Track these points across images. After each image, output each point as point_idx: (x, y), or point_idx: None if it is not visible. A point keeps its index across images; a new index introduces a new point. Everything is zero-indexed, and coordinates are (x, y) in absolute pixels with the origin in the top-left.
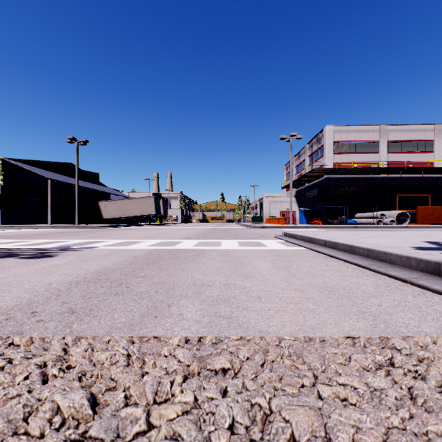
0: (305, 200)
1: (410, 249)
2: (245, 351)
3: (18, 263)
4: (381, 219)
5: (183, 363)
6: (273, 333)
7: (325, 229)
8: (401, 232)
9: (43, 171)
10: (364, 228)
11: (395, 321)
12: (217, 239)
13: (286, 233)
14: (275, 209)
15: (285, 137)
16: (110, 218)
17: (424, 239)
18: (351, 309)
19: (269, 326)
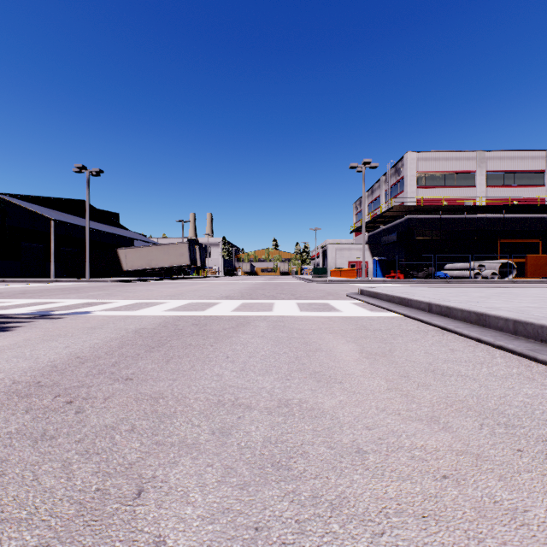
0: (380, 247)
1: None
2: None
3: None
4: (479, 271)
5: None
6: None
7: (409, 284)
8: (523, 289)
9: (46, 210)
10: (459, 283)
11: None
12: (268, 299)
13: (363, 291)
14: (342, 259)
15: (356, 165)
16: (132, 270)
17: None
18: None
19: None
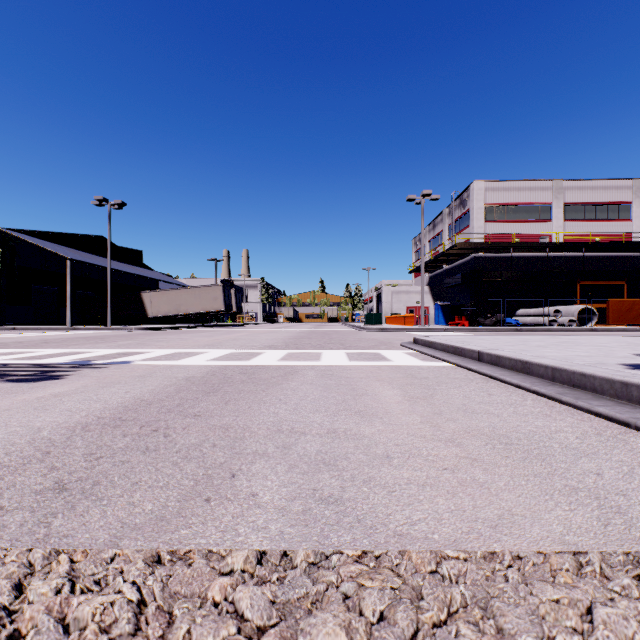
0: (443, 290)
1: (622, 368)
2: (375, 597)
3: (2, 390)
4: (555, 317)
5: (247, 636)
6: (421, 539)
7: (474, 333)
8: (591, 338)
9: (60, 248)
10: (531, 332)
11: (639, 510)
12: (315, 348)
13: (418, 340)
14: (399, 303)
15: (415, 197)
16: (159, 316)
17: (633, 351)
18: (553, 483)
19: (413, 522)
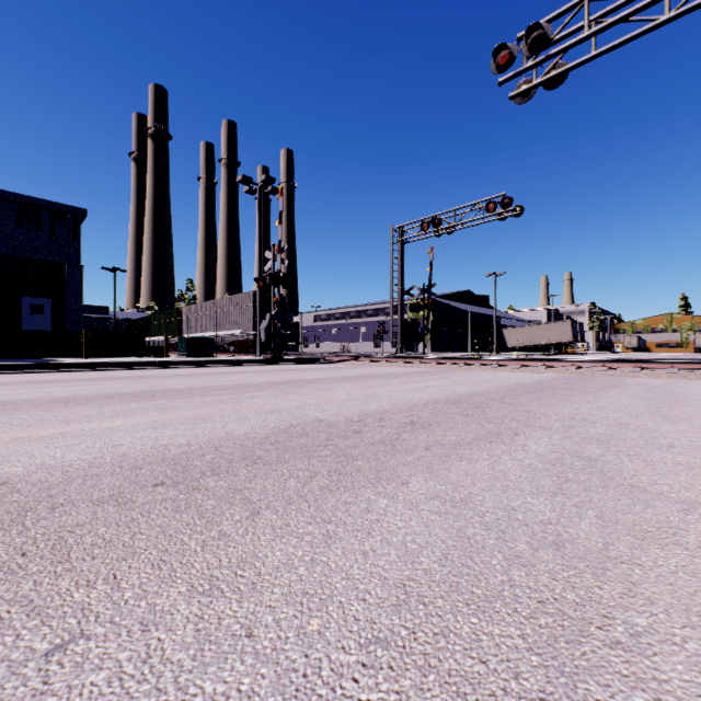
0: None
1: None
2: None
3: None
4: None
5: None
6: None
7: None
8: None
9: (456, 304)
10: None
11: None
12: None
13: None
14: None
15: None
16: (515, 347)
17: None
18: None
19: None
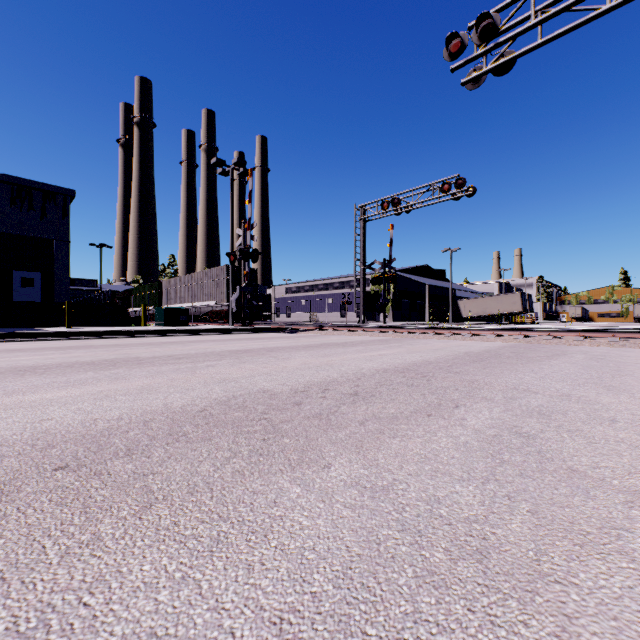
0: None
1: None
2: None
3: None
4: None
5: None
6: None
7: None
8: None
9: (415, 277)
10: None
11: None
12: None
13: None
14: None
15: None
16: (469, 316)
17: None
18: None
19: None
